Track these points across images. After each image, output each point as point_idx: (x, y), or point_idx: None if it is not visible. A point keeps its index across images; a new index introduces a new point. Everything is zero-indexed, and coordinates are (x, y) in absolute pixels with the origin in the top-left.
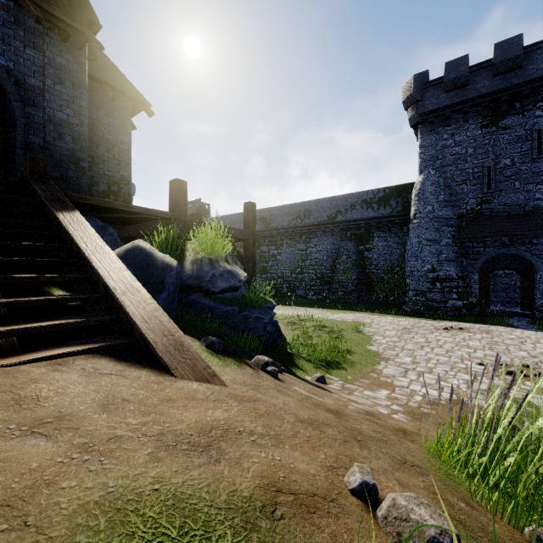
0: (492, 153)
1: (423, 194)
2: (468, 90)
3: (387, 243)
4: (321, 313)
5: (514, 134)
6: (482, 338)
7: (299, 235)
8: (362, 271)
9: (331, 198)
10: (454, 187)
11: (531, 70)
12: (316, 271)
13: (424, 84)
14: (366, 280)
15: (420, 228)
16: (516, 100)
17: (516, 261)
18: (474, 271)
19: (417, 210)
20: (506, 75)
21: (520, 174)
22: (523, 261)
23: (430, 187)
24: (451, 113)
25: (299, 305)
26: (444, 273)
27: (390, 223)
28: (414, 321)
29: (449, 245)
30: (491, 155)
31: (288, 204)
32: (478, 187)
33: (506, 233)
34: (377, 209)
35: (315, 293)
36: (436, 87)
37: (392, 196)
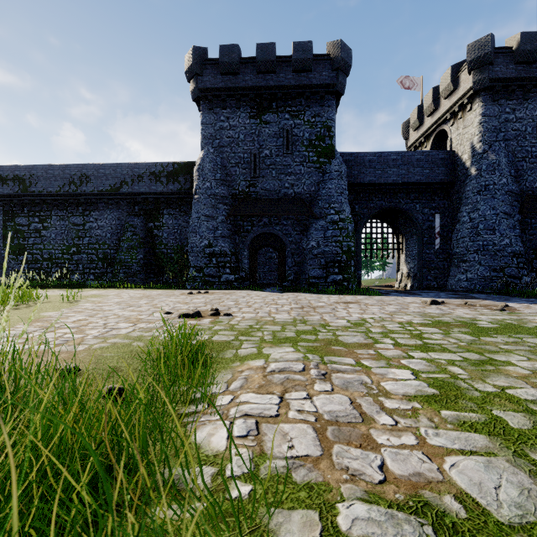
0: (257, 143)
1: (203, 170)
2: (239, 79)
3: (177, 222)
4: (64, 292)
5: (272, 129)
6: (214, 296)
7: (75, 206)
8: (152, 251)
9: (115, 165)
10: (229, 168)
11: (282, 78)
12: (97, 250)
13: (204, 60)
14: (156, 260)
15: (199, 204)
16: (273, 101)
17: (275, 240)
18: (245, 248)
19: (197, 186)
20: (266, 75)
21: (276, 165)
22: (279, 240)
23: (209, 164)
24: (227, 97)
25: (50, 287)
26: (219, 249)
27: (180, 201)
28: (171, 291)
29: (224, 222)
30: (257, 144)
31: (58, 165)
32: (248, 171)
33: (265, 213)
34: (166, 183)
35: (96, 277)
36: (214, 67)
37: (181, 172)
